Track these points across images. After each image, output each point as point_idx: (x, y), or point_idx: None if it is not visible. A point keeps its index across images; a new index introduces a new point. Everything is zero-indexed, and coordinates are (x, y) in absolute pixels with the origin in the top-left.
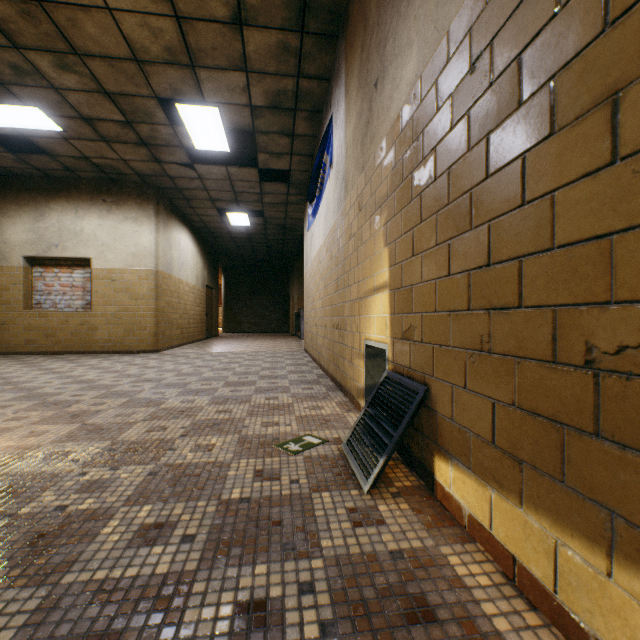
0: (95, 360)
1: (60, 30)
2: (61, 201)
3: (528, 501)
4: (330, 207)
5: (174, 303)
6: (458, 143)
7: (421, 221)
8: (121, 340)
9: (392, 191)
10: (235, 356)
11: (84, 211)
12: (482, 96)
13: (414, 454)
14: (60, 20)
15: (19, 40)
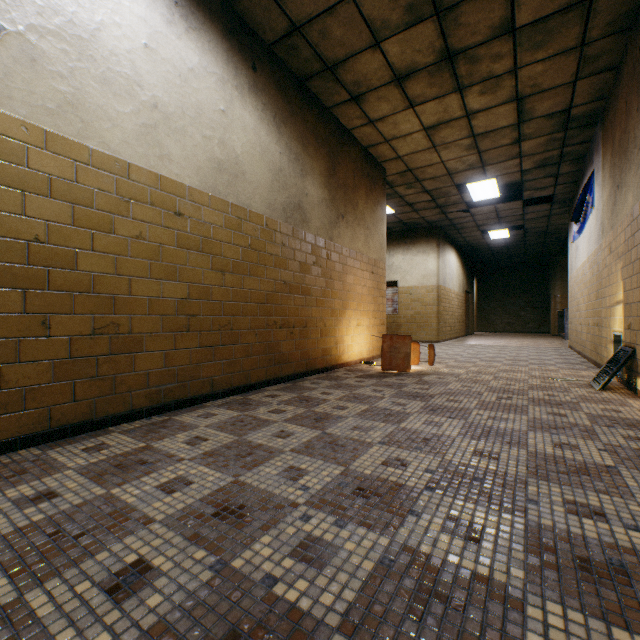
0: None
1: (414, 176)
2: None
3: None
4: (591, 236)
5: (446, 307)
6: None
7: (632, 275)
8: (415, 333)
9: (623, 253)
10: (501, 347)
11: (393, 251)
12: None
13: (630, 382)
14: (416, 173)
15: (393, 185)
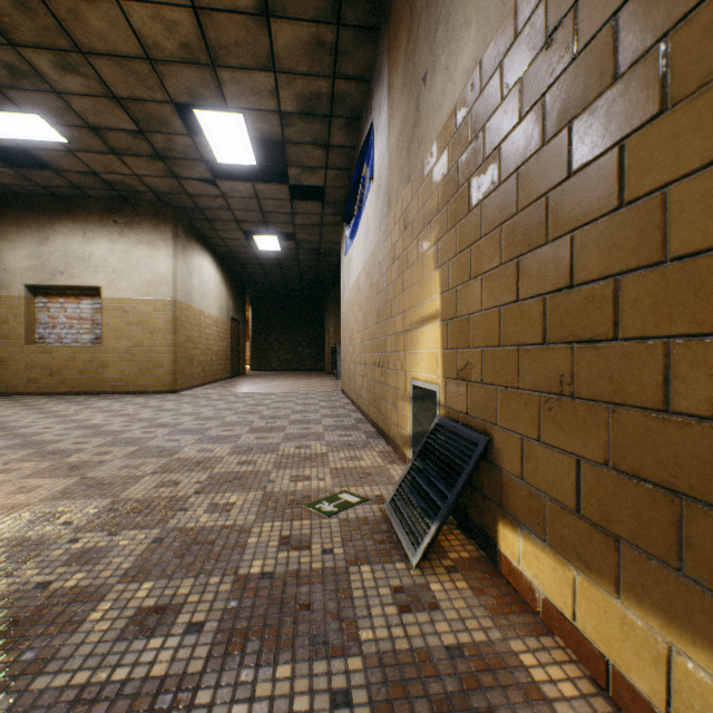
0: (104, 402)
1: (61, 24)
2: (67, 222)
3: (628, 590)
4: (370, 227)
5: (195, 337)
6: (529, 137)
7: (481, 236)
8: (134, 379)
9: (444, 203)
10: (263, 397)
11: (93, 234)
12: (562, 74)
13: (472, 518)
14: (60, 12)
15: (14, 36)
